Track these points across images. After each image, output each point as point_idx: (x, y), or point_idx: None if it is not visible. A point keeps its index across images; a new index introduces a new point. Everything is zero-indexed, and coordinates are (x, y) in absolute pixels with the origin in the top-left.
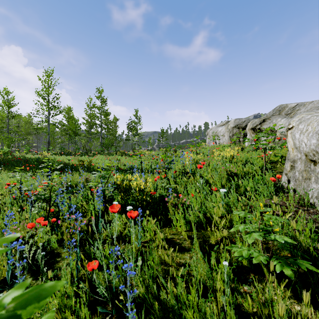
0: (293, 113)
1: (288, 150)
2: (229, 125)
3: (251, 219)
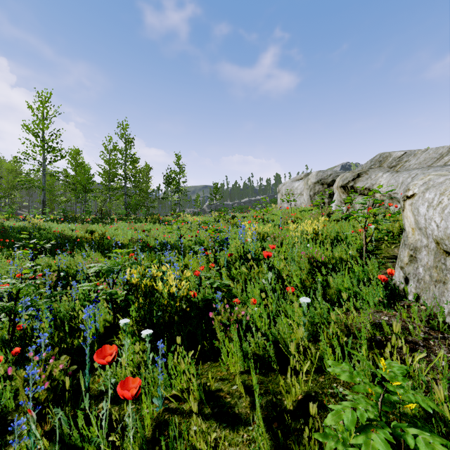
0: (400, 166)
1: (404, 230)
2: (309, 180)
3: (363, 388)
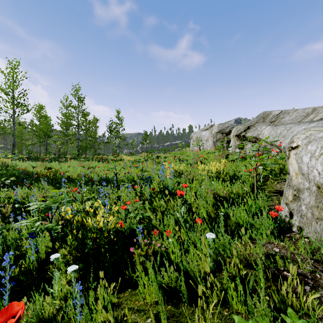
0: (278, 121)
1: (288, 173)
2: (212, 130)
3: None
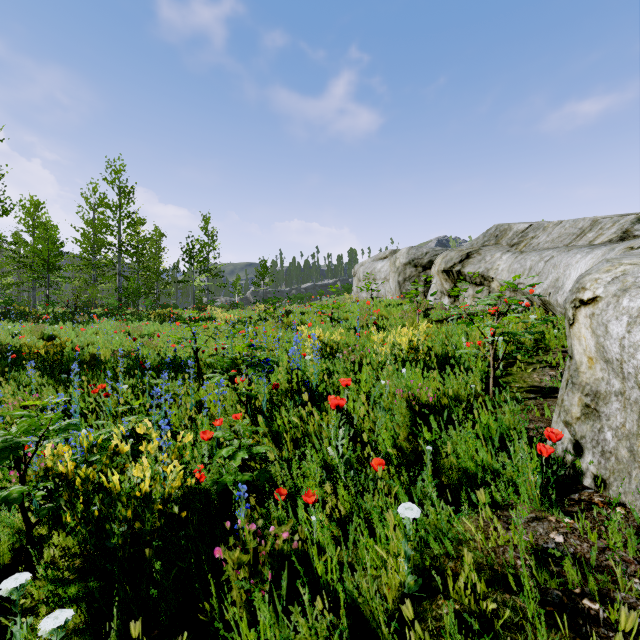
0: (525, 244)
1: (570, 357)
2: (397, 260)
3: None
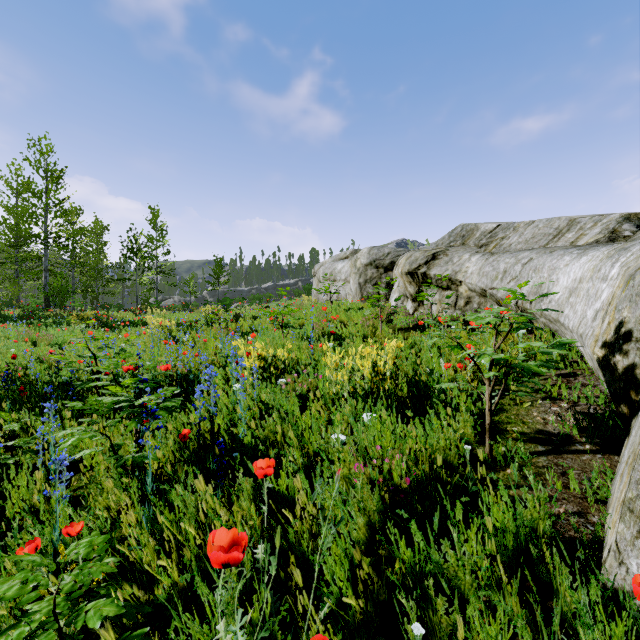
0: (495, 245)
1: None
2: (357, 260)
3: None
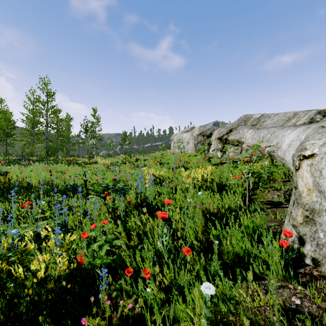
0: (259, 125)
1: (295, 188)
2: (194, 132)
3: None
